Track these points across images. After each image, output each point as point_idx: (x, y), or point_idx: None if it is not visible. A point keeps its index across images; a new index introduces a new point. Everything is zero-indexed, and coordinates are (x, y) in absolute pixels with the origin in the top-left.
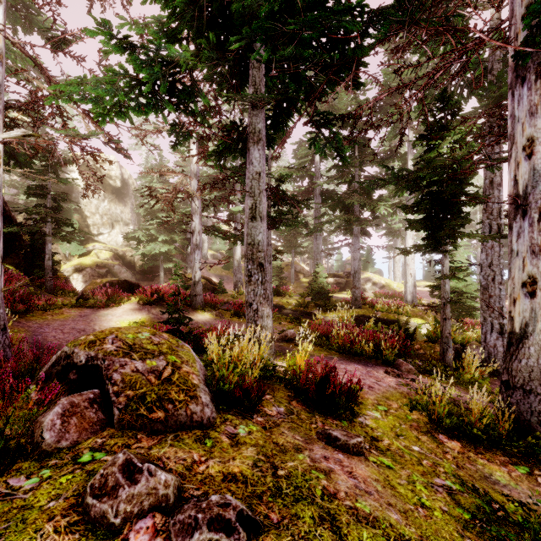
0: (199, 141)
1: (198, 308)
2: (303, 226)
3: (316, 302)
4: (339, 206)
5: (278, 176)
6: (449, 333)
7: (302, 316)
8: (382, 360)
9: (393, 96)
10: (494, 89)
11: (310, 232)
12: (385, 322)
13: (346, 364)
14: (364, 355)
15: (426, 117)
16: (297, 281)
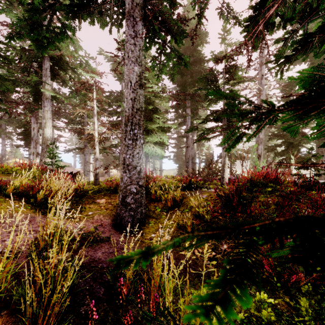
0: None
1: None
2: None
3: None
4: None
5: None
6: None
7: None
8: None
9: None
10: None
11: None
12: None
13: None
14: None
15: None
16: None
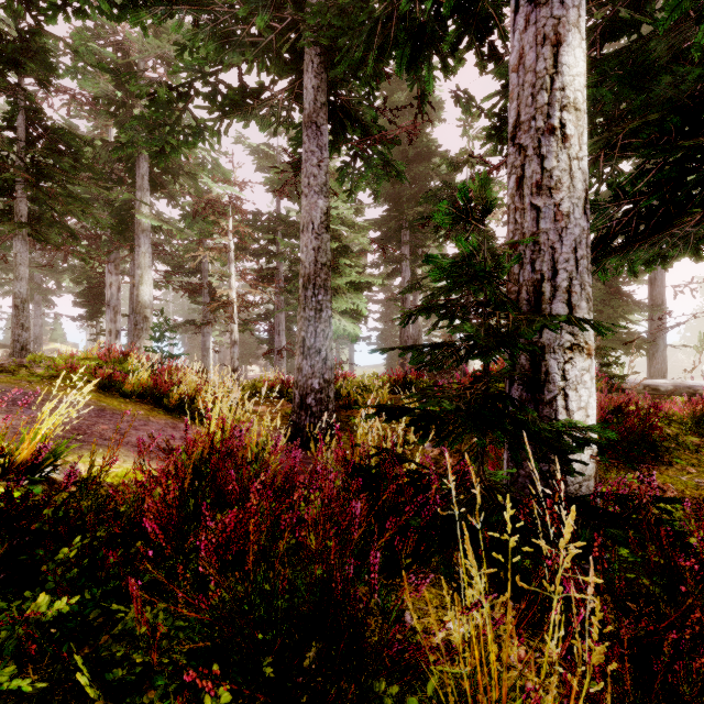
0: None
1: None
2: None
3: None
4: None
5: None
6: None
7: None
8: None
9: None
10: None
11: None
12: None
13: None
14: None
15: None
16: None
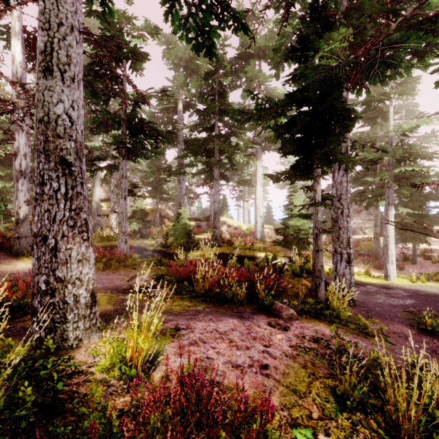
0: (30, 44)
1: (23, 254)
2: (167, 171)
3: (179, 242)
4: (201, 150)
5: (134, 96)
6: (321, 266)
7: (162, 257)
8: (258, 306)
9: (246, 61)
10: (356, 16)
11: (173, 173)
12: (242, 258)
13: (217, 322)
14: (236, 300)
15: (278, 69)
16: (162, 224)
